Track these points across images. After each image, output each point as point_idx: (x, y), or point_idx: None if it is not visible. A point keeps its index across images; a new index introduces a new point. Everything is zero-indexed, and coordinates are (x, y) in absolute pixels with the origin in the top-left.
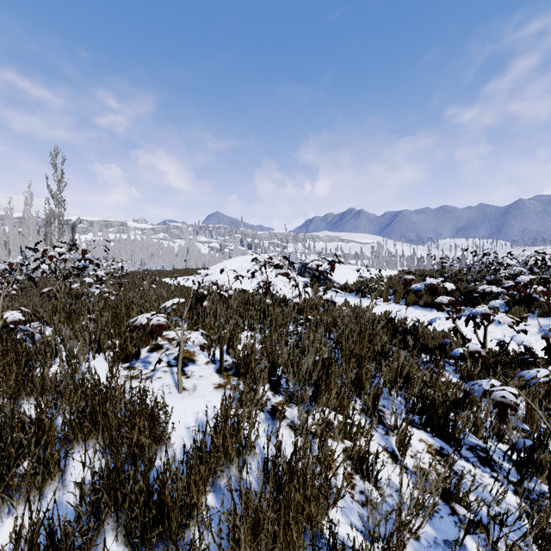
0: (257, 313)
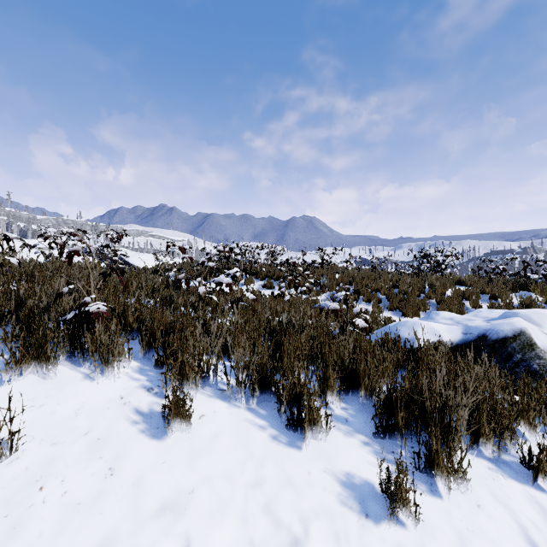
0: (53, 266)
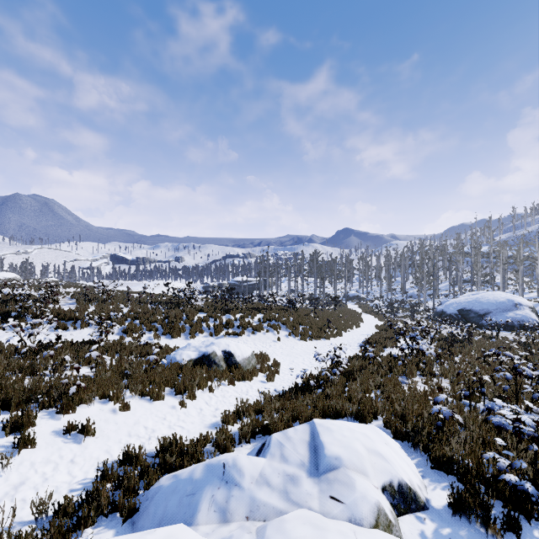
0: None
